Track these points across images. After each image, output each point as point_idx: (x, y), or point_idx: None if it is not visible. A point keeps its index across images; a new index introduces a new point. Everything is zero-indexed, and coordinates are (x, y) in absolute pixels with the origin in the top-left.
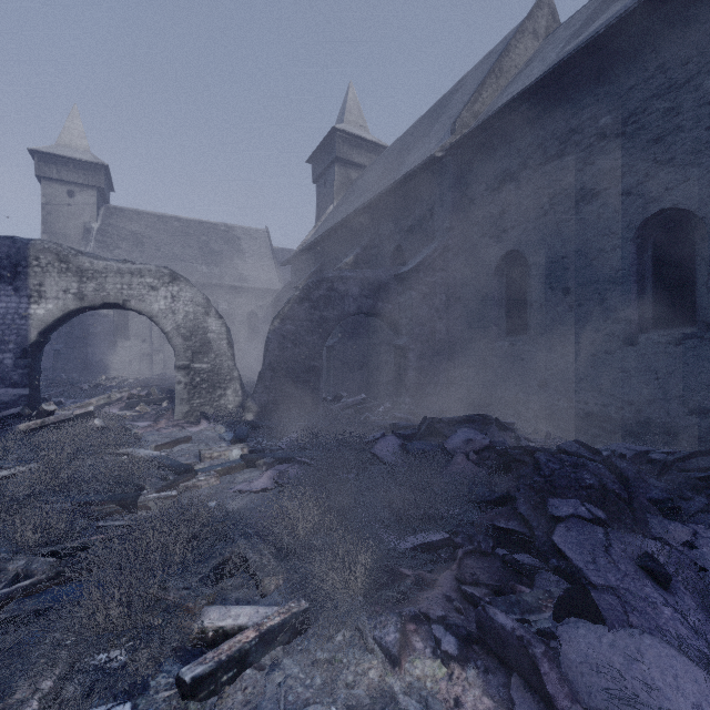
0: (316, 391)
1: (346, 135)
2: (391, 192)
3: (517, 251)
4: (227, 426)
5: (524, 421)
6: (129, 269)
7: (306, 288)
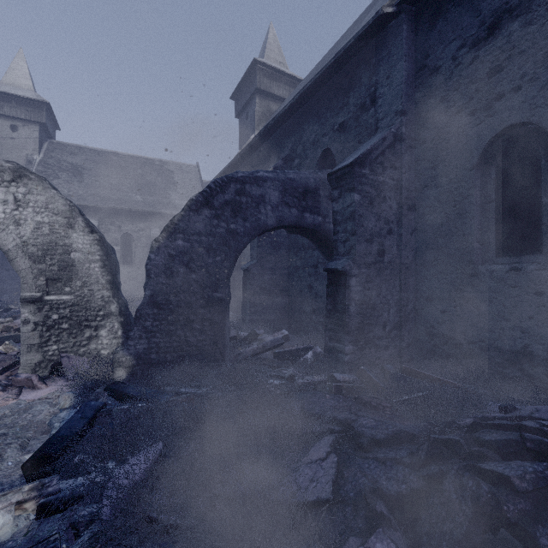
0: (221, 331)
1: (266, 68)
2: (317, 86)
3: (520, 126)
4: (80, 393)
5: (542, 390)
6: None
7: (206, 190)
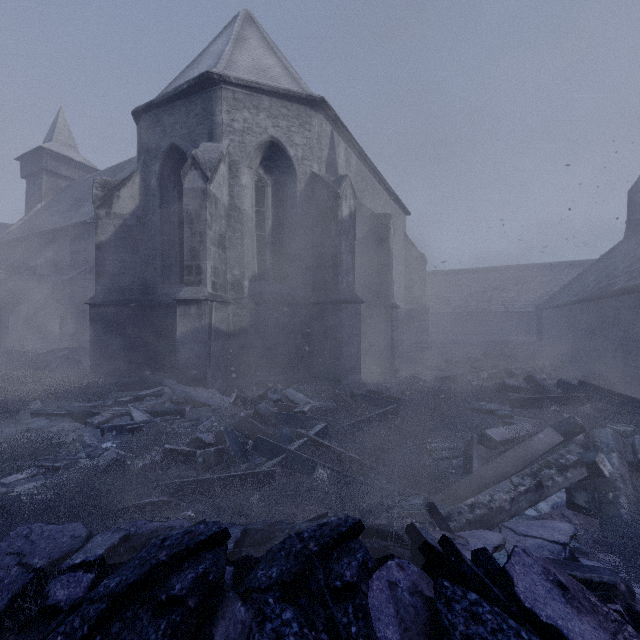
0: (4, 341)
1: (54, 153)
2: (68, 228)
3: None
4: None
5: None
6: None
7: None
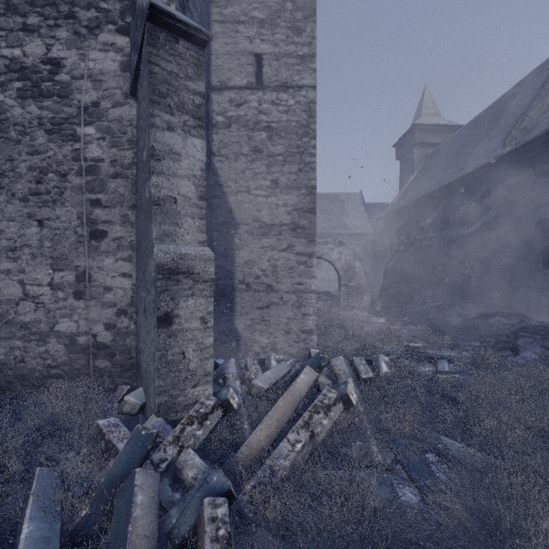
0: (412, 298)
1: (423, 126)
2: (459, 180)
3: None
4: (368, 312)
5: None
6: (322, 241)
7: (407, 245)
